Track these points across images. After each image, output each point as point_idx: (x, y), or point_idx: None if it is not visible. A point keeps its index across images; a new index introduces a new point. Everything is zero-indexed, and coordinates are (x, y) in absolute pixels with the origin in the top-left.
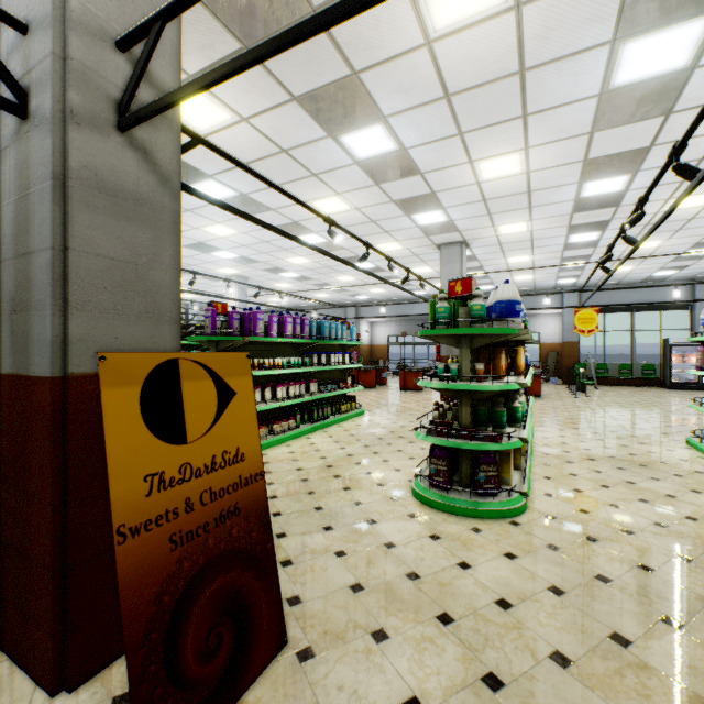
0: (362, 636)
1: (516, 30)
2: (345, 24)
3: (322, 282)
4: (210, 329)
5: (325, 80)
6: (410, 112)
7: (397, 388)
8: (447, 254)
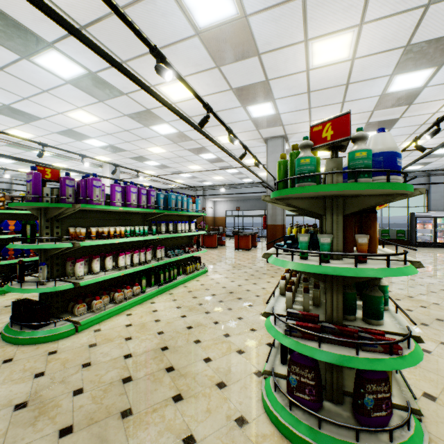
0: None
1: None
2: None
3: (178, 170)
4: (31, 194)
5: None
6: None
7: (232, 248)
8: (271, 146)
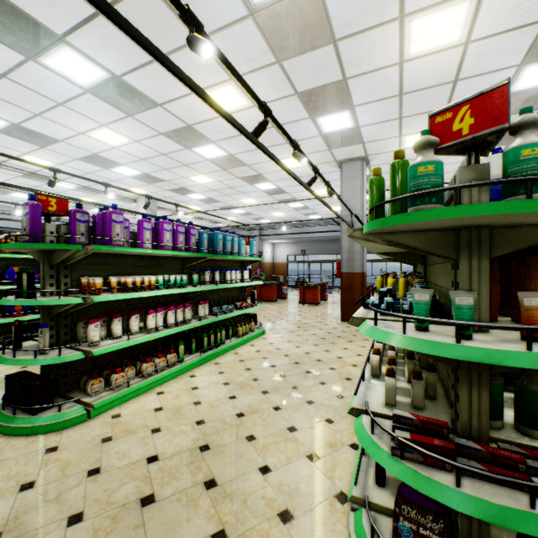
0: None
1: None
2: None
3: (228, 204)
4: (28, 232)
5: None
6: None
7: (296, 302)
8: (348, 171)
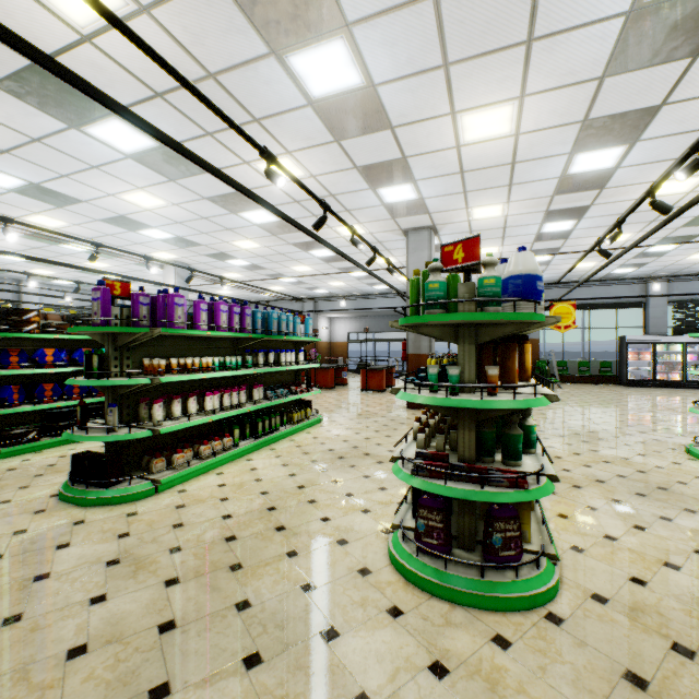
0: None
1: None
2: None
3: (276, 272)
4: (99, 316)
5: None
6: (383, 19)
7: (358, 389)
8: (414, 241)
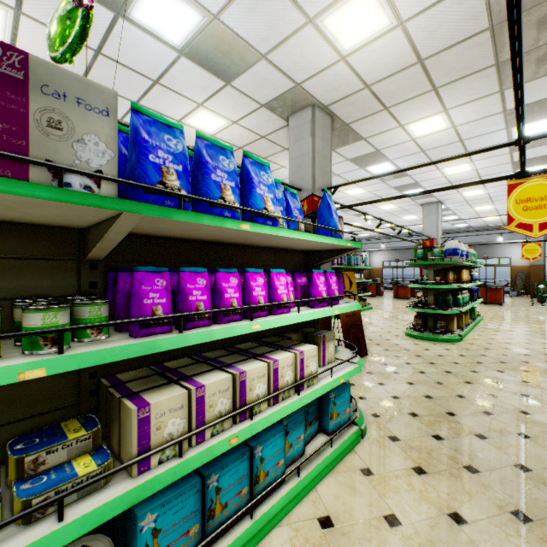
0: (390, 356)
1: (454, 132)
2: (376, 140)
3: None
4: None
5: (363, 153)
6: (404, 157)
7: (391, 297)
8: (427, 210)
